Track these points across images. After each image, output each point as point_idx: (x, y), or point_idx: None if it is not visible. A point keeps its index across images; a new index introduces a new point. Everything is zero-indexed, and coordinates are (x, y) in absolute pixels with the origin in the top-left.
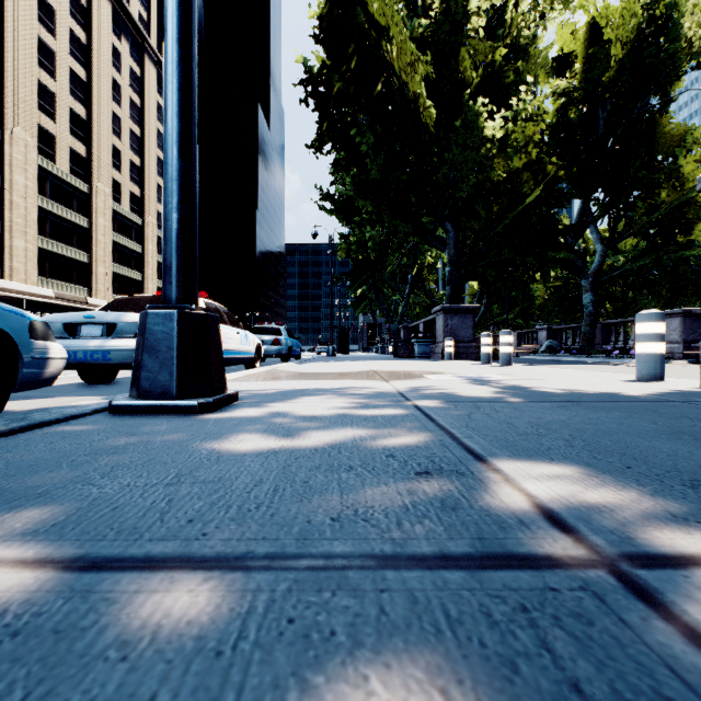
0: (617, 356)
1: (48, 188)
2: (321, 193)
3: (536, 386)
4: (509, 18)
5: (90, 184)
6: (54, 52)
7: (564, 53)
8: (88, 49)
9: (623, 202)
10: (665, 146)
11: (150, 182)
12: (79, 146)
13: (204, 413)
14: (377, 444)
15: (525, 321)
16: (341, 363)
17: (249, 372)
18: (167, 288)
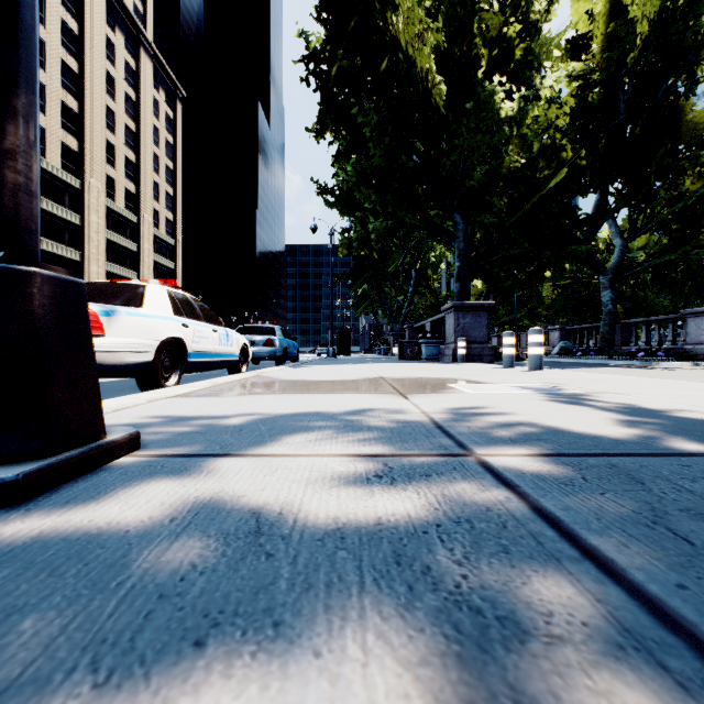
0: (642, 358)
1: None
2: (321, 184)
3: (634, 406)
4: None
5: (82, 180)
6: (43, 41)
7: (582, 32)
8: (80, 40)
9: (645, 192)
10: (688, 133)
11: (146, 179)
12: (70, 140)
13: None
14: None
15: (533, 321)
16: (341, 366)
17: (220, 381)
18: None
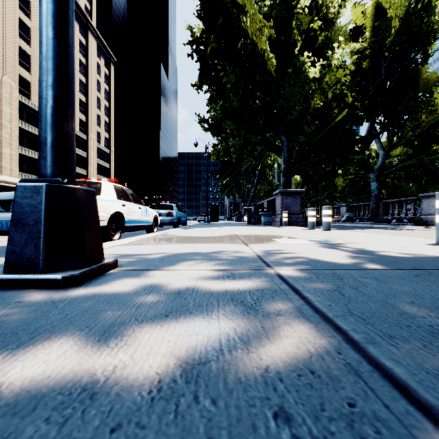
0: (395, 223)
1: (26, 116)
2: (200, 117)
3: (366, 249)
4: (323, 1)
5: None
6: (29, 28)
7: (359, 25)
8: None
9: (397, 122)
10: (424, 86)
11: (92, 112)
12: None
13: (69, 287)
14: (252, 363)
15: (331, 201)
16: (212, 228)
17: (144, 237)
18: (40, 163)
